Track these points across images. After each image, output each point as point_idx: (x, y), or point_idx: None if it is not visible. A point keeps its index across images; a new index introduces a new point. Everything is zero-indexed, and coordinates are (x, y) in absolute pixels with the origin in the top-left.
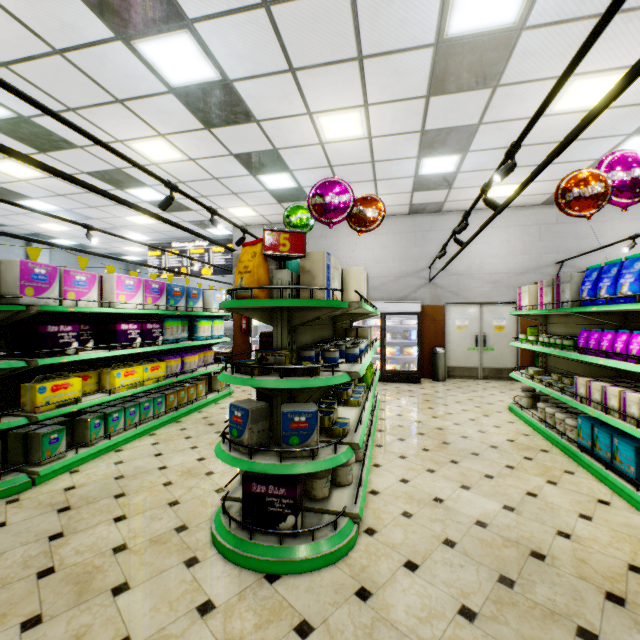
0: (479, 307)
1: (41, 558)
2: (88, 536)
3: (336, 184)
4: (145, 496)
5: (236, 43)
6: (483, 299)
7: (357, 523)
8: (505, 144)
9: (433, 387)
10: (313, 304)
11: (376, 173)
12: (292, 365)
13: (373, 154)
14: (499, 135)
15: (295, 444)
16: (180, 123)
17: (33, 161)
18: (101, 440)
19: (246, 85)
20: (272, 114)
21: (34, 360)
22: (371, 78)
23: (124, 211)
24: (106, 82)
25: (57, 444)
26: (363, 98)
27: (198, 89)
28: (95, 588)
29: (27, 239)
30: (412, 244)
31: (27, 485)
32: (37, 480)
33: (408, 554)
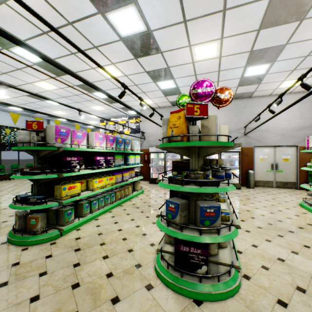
0: (273, 148)
1: (71, 277)
2: (92, 266)
3: (205, 82)
4: (115, 245)
5: (157, 9)
6: (276, 144)
7: (239, 271)
8: (299, 55)
9: (248, 191)
10: (219, 144)
11: (219, 77)
12: (205, 179)
13: (220, 66)
14: (297, 50)
15: (207, 225)
16: (123, 56)
17: (68, 71)
18: (88, 214)
19: (159, 32)
20: (170, 48)
21: (61, 174)
22: (228, 22)
23: (91, 104)
24: (90, 37)
25: (70, 215)
26: (221, 34)
27: (134, 37)
28: (102, 298)
29: (54, 116)
30: (234, 115)
31: (58, 235)
32: (62, 233)
33: (277, 295)
